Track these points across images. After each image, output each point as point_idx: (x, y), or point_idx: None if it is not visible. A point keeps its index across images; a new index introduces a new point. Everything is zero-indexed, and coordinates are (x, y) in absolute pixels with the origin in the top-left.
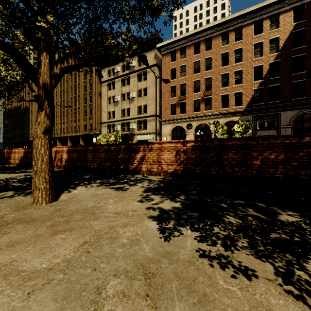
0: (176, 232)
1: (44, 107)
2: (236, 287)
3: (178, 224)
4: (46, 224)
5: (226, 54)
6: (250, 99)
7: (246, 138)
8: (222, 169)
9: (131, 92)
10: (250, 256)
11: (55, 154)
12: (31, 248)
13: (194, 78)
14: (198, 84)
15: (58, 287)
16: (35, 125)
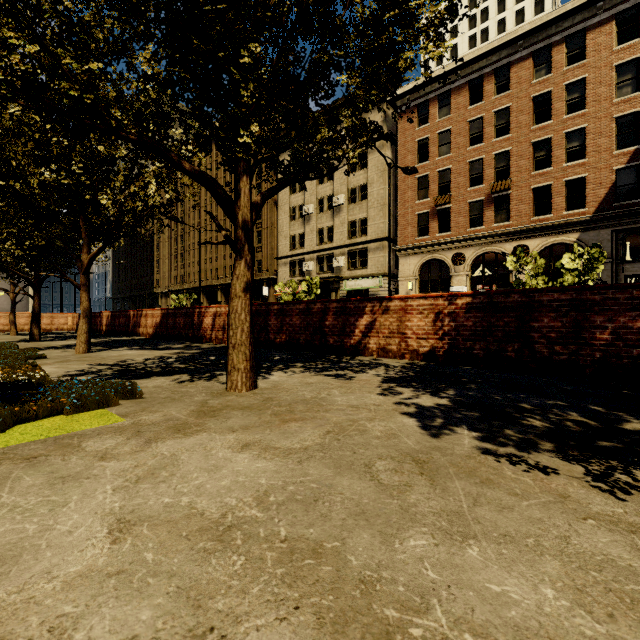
0: (446, 430)
1: (244, 254)
2: (527, 478)
3: (448, 423)
4: (267, 413)
5: (545, 97)
6: (606, 193)
7: (579, 289)
8: (529, 348)
9: (335, 195)
10: (554, 459)
11: (213, 319)
12: (270, 432)
13: (470, 157)
14: (479, 167)
15: (324, 460)
16: (232, 280)
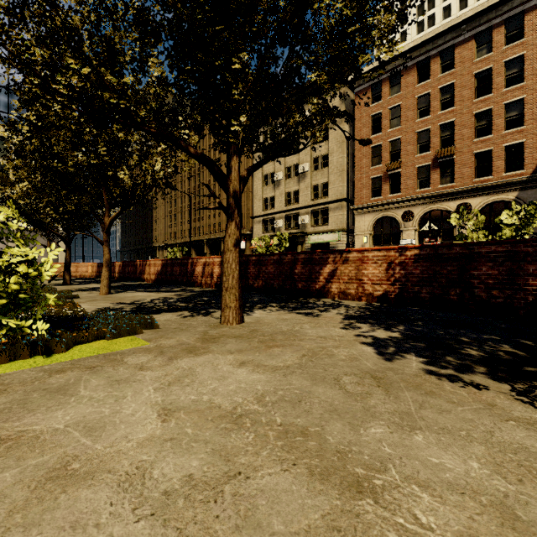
0: (397, 356)
1: (235, 217)
2: (463, 391)
3: (399, 351)
4: (255, 340)
5: (486, 73)
6: None
7: (513, 242)
8: (469, 292)
9: (301, 164)
10: (486, 379)
11: (203, 268)
12: (259, 354)
13: (418, 128)
14: (426, 137)
15: (302, 375)
16: (225, 237)
